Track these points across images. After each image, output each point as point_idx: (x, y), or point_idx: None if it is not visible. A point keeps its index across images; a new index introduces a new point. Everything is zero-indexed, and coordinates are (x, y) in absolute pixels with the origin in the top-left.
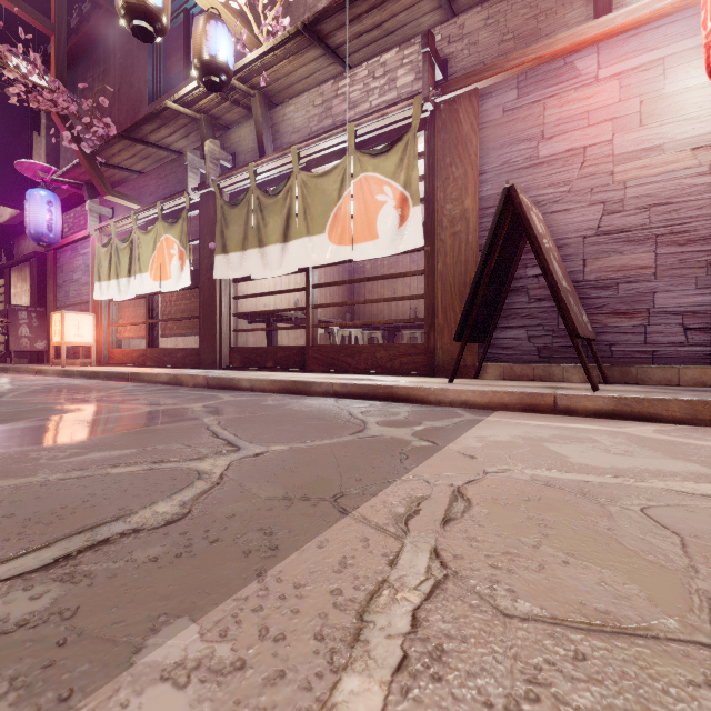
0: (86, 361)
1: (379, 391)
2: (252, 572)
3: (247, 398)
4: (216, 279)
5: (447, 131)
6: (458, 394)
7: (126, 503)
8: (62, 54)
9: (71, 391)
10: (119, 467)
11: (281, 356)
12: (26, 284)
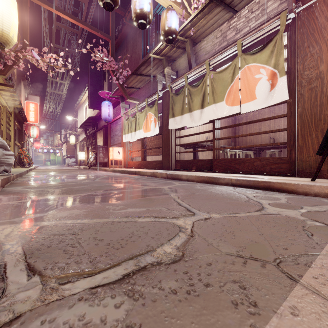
0: (120, 166)
1: (260, 184)
2: None
3: (186, 184)
4: (169, 129)
5: (305, 27)
6: (321, 189)
7: (148, 242)
8: (113, 47)
9: (116, 178)
10: (141, 218)
11: (199, 164)
12: (101, 137)
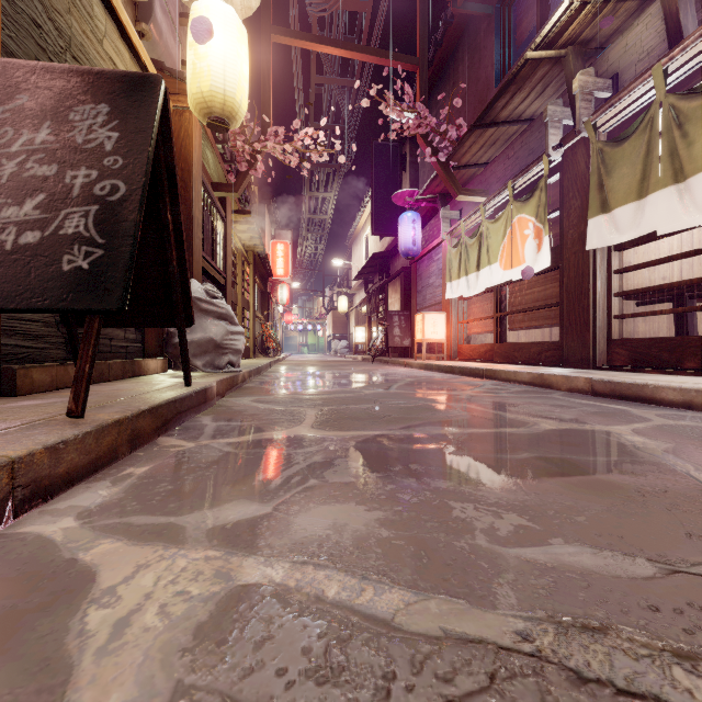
0: (439, 356)
1: None
2: None
3: (701, 423)
4: (586, 251)
5: None
6: None
7: None
8: (424, 81)
9: (438, 386)
10: (701, 669)
11: None
12: (397, 295)
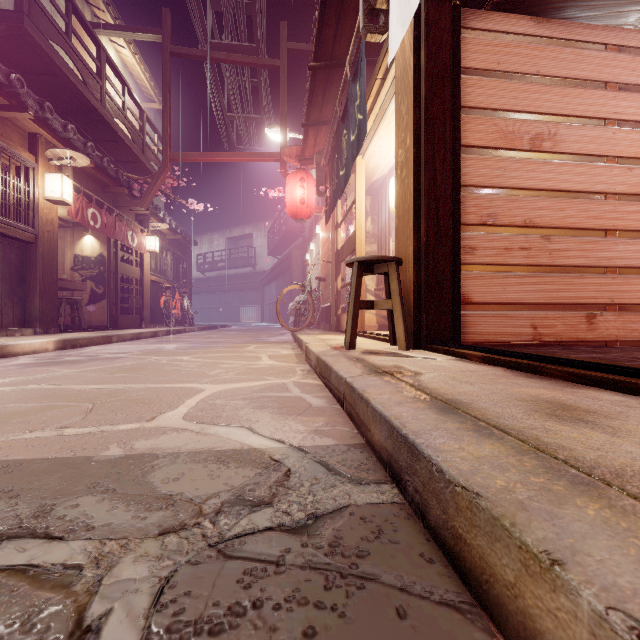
0: None
1: None
2: (44, 461)
3: None
4: None
5: None
6: None
7: None
8: None
9: None
10: None
11: None
12: None
